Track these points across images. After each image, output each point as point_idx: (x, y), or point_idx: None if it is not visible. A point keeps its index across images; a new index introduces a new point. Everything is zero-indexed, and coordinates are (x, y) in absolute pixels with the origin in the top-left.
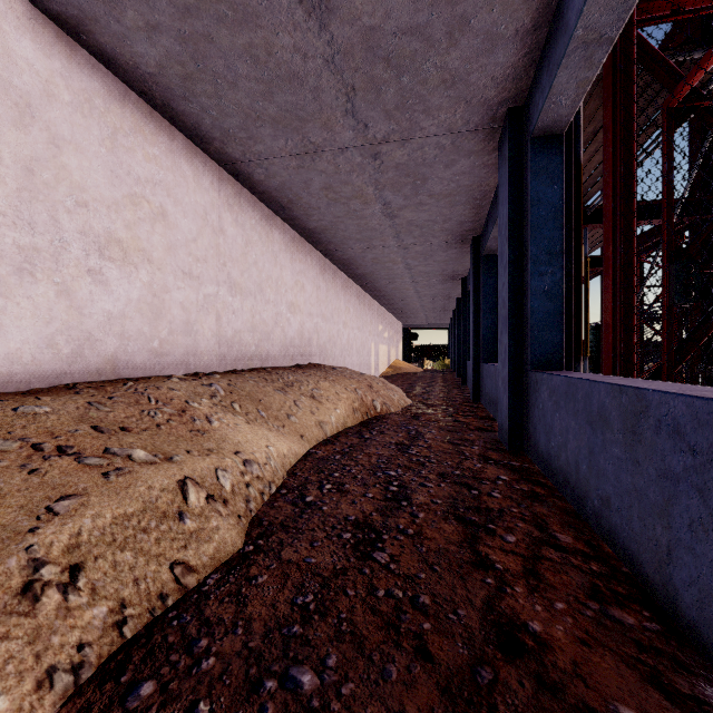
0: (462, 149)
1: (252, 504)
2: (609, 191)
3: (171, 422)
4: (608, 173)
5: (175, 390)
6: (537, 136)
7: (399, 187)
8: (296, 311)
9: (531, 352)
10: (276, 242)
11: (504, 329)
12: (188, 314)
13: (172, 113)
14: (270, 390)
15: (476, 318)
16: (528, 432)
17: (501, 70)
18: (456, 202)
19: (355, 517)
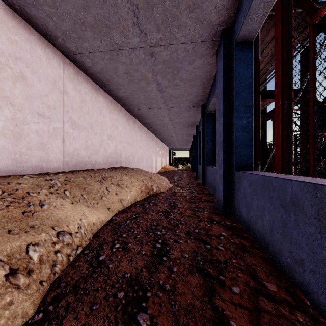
0: (198, 53)
1: (57, 267)
2: (279, 71)
3: (9, 207)
4: (278, 61)
5: (22, 184)
6: (239, 42)
7: (165, 74)
8: (113, 139)
9: (236, 160)
10: (101, 102)
11: (220, 148)
12: (42, 138)
13: (27, 16)
14: (92, 182)
15: (203, 144)
16: (234, 205)
17: (221, 1)
18: (194, 84)
19: (130, 274)
